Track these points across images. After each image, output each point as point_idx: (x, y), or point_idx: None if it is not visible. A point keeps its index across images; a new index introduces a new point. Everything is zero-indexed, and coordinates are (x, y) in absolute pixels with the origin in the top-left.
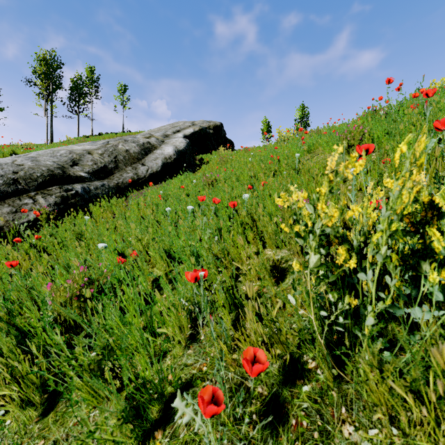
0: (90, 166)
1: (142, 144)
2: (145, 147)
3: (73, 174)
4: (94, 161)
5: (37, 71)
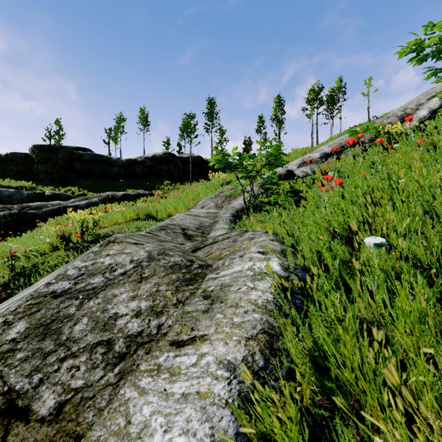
0: (368, 136)
1: (400, 116)
2: (402, 117)
3: (362, 141)
4: (370, 134)
5: (309, 100)
